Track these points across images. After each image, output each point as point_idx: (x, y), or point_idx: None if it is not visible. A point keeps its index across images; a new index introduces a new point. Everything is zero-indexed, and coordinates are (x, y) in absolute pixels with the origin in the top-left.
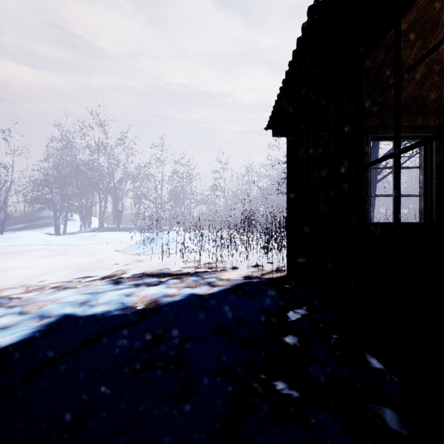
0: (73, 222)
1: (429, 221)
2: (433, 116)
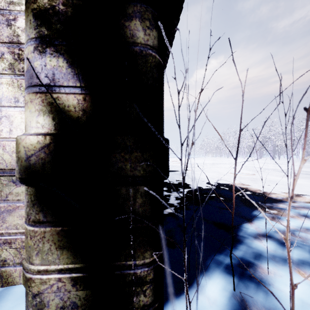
0: None
1: None
2: None
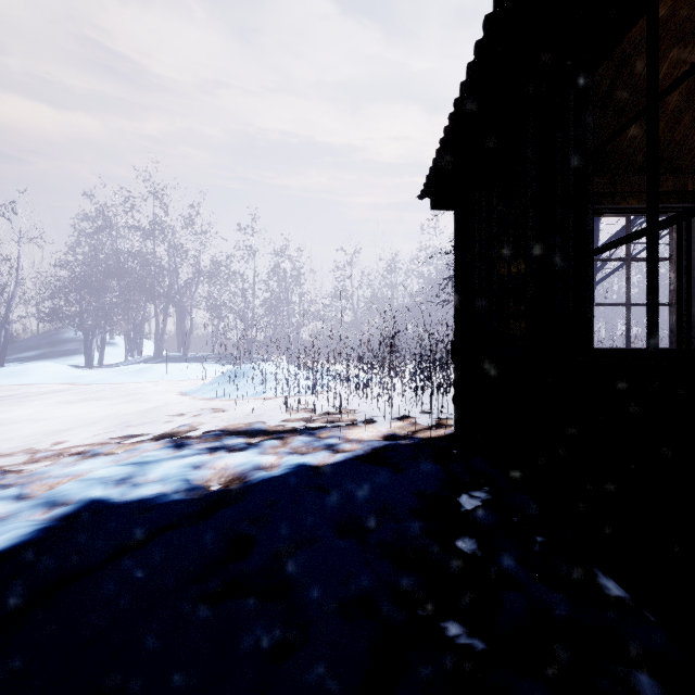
0: (114, 347)
1: (686, 346)
2: (692, 175)
